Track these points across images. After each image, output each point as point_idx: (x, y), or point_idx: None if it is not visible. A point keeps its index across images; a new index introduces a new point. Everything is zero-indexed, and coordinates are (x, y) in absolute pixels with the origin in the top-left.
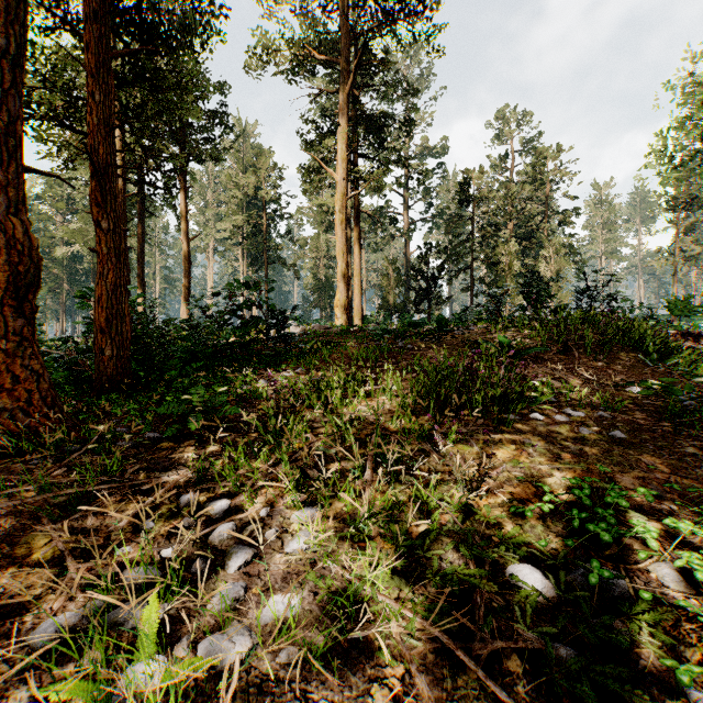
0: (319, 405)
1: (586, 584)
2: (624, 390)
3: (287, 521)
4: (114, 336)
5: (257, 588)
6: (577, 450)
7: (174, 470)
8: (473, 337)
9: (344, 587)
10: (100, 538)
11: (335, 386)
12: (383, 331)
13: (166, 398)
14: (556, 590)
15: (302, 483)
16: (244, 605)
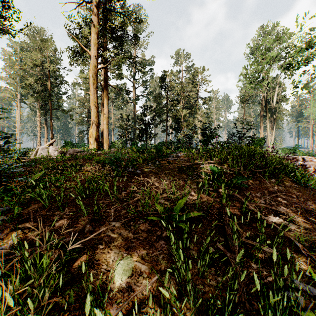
0: None
1: None
2: None
3: None
4: None
5: None
6: None
7: None
8: (184, 163)
9: None
10: None
11: None
12: (117, 159)
13: None
14: None
15: None
16: None
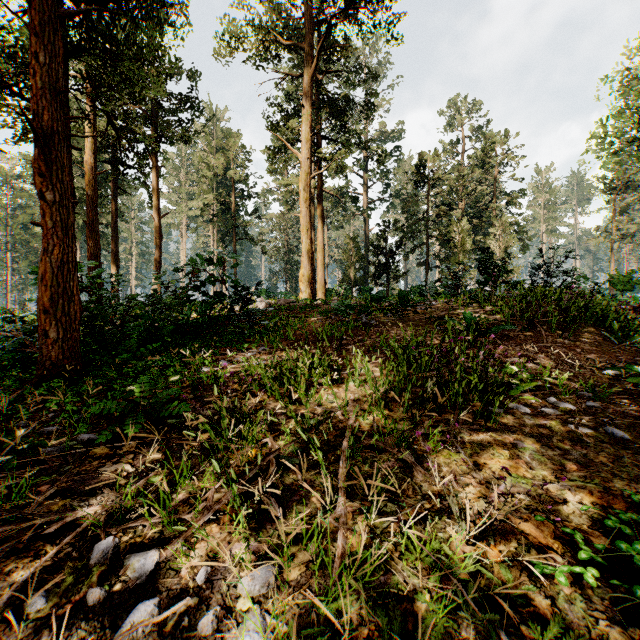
0: (280, 402)
1: None
2: (600, 372)
3: (232, 591)
4: (60, 317)
5: None
6: (581, 458)
7: (99, 494)
8: (436, 313)
9: None
10: None
11: (299, 373)
12: (347, 306)
13: (114, 385)
14: None
15: (257, 516)
16: None
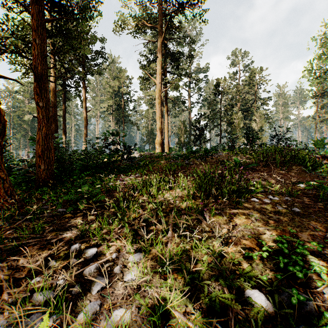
0: (145, 195)
1: (289, 303)
2: (296, 185)
3: (126, 261)
4: (46, 159)
5: (104, 311)
6: (276, 219)
7: (70, 230)
8: (222, 158)
9: (155, 304)
10: (23, 273)
11: (154, 184)
12: (178, 155)
13: (70, 190)
14: (273, 307)
15: (135, 238)
16: (98, 316)
